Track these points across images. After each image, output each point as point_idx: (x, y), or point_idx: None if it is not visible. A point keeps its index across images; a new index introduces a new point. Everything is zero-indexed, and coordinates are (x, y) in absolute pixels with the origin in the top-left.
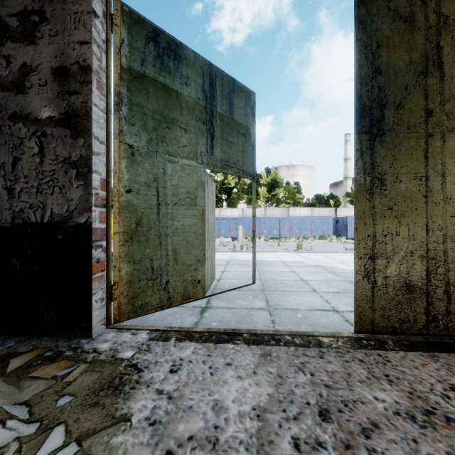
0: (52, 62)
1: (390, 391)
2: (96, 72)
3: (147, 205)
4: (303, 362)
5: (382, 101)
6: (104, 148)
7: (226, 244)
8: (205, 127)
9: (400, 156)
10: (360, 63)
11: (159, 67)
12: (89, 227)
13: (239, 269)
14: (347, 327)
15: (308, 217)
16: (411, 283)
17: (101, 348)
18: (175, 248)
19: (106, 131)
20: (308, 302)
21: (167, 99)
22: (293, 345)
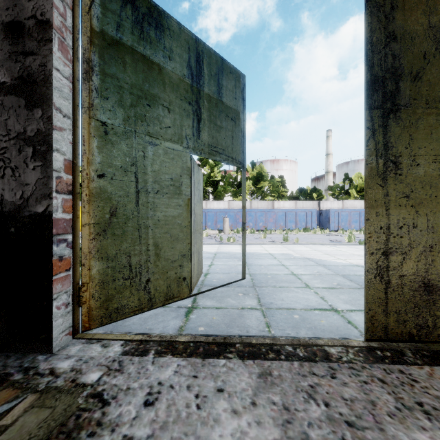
0: (2, 15)
1: (432, 430)
2: (58, 29)
3: (124, 192)
4: (313, 385)
5: (396, 71)
6: (70, 123)
7: (212, 236)
8: (191, 108)
9: (418, 136)
10: (371, 27)
11: (138, 35)
12: (48, 218)
13: (226, 263)
14: (351, 331)
15: (292, 210)
16: (430, 282)
17: (60, 368)
18: (157, 242)
19: (72, 104)
20: (303, 300)
21: (147, 73)
22: (297, 359)
